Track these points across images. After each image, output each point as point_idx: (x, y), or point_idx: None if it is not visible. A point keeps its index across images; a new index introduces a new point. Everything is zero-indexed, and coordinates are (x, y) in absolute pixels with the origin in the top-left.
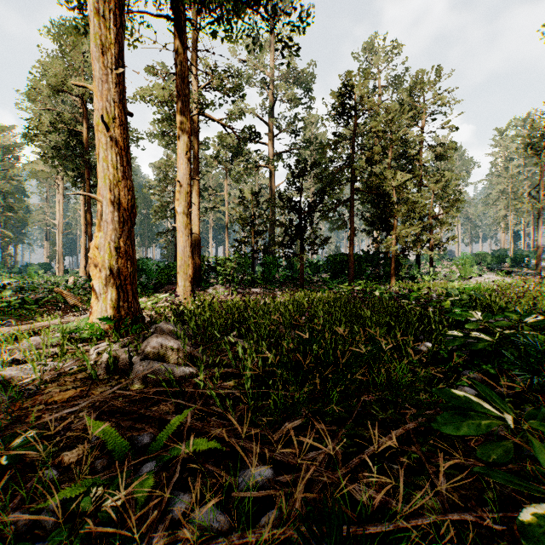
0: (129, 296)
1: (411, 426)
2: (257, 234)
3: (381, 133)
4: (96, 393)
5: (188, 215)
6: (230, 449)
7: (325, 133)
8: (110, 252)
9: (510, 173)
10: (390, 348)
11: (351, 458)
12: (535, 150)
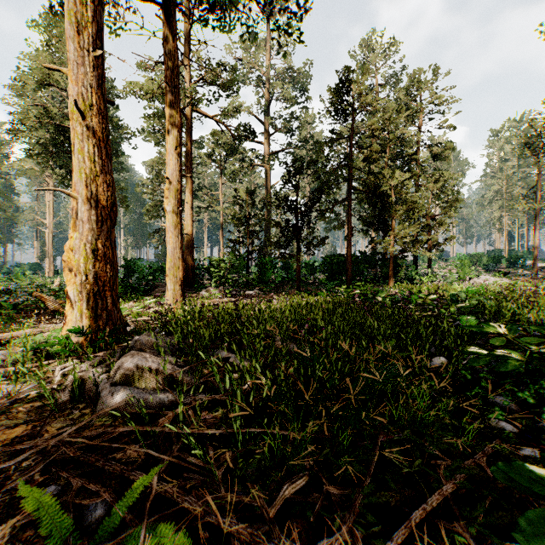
0: (109, 304)
1: (449, 488)
2: (252, 234)
3: (379, 131)
4: (51, 431)
5: (178, 214)
6: (210, 525)
7: (321, 132)
8: (86, 255)
9: (505, 174)
10: (408, 373)
11: (374, 542)
12: (531, 150)
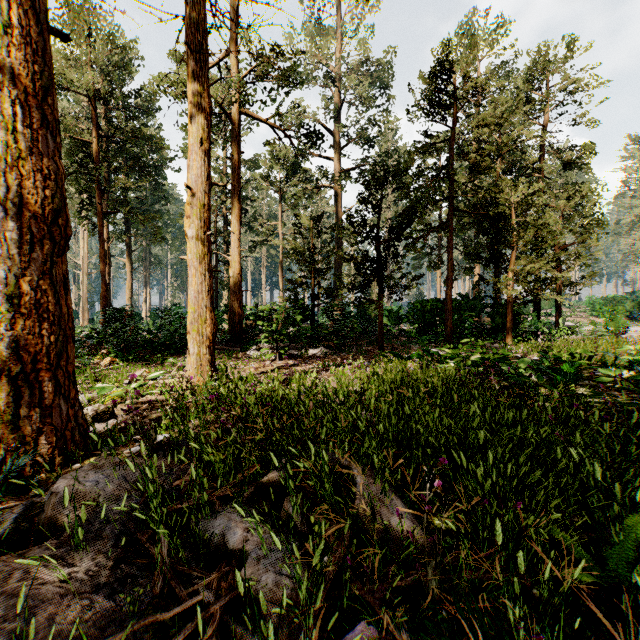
0: (46, 394)
1: None
2: (318, 273)
3: (493, 127)
4: None
5: (205, 240)
6: None
7: (405, 146)
8: None
9: None
10: None
11: None
12: None
